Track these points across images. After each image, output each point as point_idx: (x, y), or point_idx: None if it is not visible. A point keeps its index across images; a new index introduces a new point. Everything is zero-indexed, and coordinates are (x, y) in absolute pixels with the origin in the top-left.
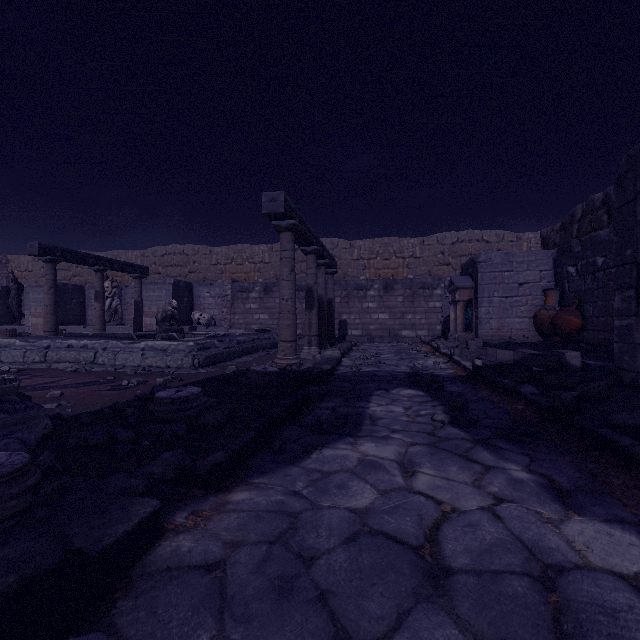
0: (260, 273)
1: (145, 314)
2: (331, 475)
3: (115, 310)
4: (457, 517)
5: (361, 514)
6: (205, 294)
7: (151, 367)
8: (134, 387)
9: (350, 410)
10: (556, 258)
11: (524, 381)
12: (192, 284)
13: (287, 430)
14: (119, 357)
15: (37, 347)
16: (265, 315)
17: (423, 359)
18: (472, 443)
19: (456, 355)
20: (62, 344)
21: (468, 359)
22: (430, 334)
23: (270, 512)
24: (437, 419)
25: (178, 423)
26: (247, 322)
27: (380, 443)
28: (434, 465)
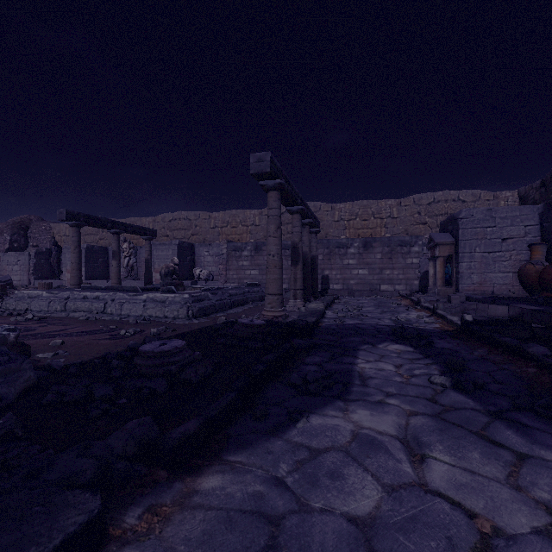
0: (251, 234)
1: (155, 270)
2: (321, 454)
3: (132, 267)
4: (505, 547)
5: (364, 527)
6: (205, 253)
7: (151, 317)
8: (130, 336)
9: (337, 366)
10: (543, 213)
11: (524, 339)
12: (194, 245)
13: (271, 389)
14: (124, 307)
15: (59, 298)
16: (255, 271)
17: (405, 312)
18: (486, 416)
19: (440, 309)
20: (79, 295)
21: (452, 313)
22: (408, 288)
23: (245, 513)
24: (436, 381)
25: (158, 379)
26: (240, 277)
27: (375, 411)
28: (448, 447)
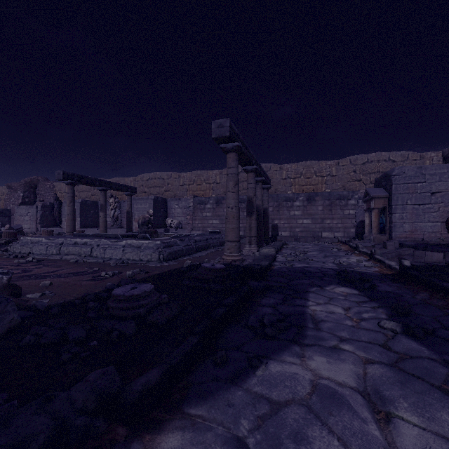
0: (213, 190)
1: (135, 220)
2: (282, 409)
3: (117, 218)
4: None
5: None
6: (175, 206)
7: (129, 260)
8: (109, 278)
9: (290, 309)
10: None
11: None
12: (166, 199)
13: (231, 332)
14: (107, 252)
15: (55, 243)
16: (217, 221)
17: (345, 257)
18: (444, 366)
19: (377, 254)
20: (71, 241)
21: (388, 258)
22: (345, 235)
23: None
24: (386, 326)
25: (127, 322)
26: (204, 226)
27: (331, 358)
28: (413, 405)
